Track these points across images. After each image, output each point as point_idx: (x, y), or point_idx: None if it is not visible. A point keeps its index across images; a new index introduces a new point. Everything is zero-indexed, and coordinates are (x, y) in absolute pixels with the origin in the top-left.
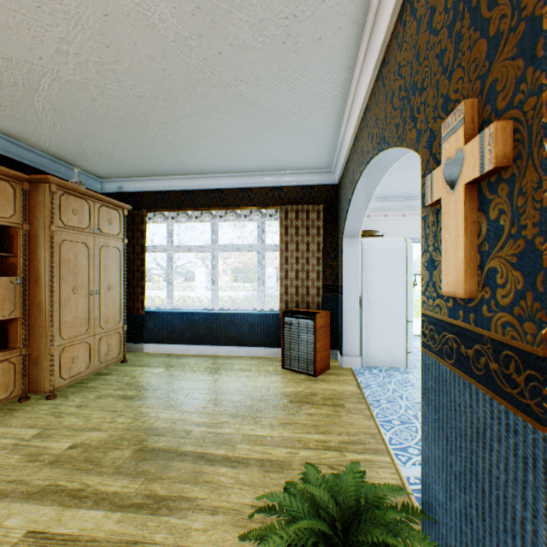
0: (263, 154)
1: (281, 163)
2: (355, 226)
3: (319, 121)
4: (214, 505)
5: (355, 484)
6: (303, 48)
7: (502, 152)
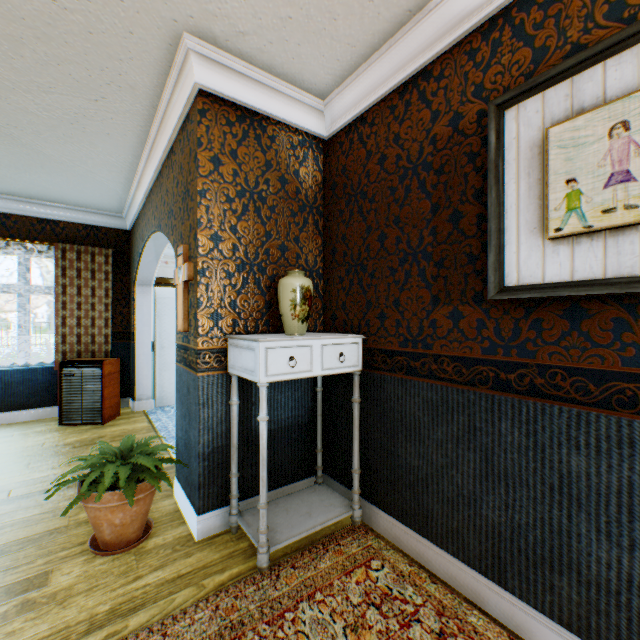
0: (33, 184)
1: (59, 197)
2: (149, 276)
3: (108, 178)
4: None
5: (133, 440)
6: (93, 133)
7: (191, 274)
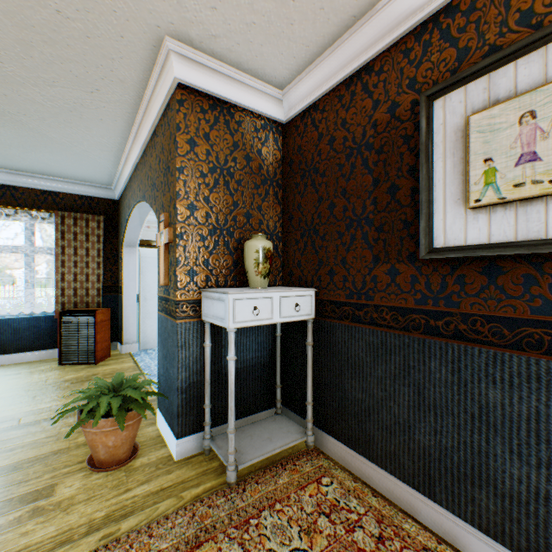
0: (38, 161)
1: (59, 172)
2: (134, 238)
3: (100, 156)
4: (12, 447)
5: (122, 376)
6: (89, 119)
7: (171, 238)
